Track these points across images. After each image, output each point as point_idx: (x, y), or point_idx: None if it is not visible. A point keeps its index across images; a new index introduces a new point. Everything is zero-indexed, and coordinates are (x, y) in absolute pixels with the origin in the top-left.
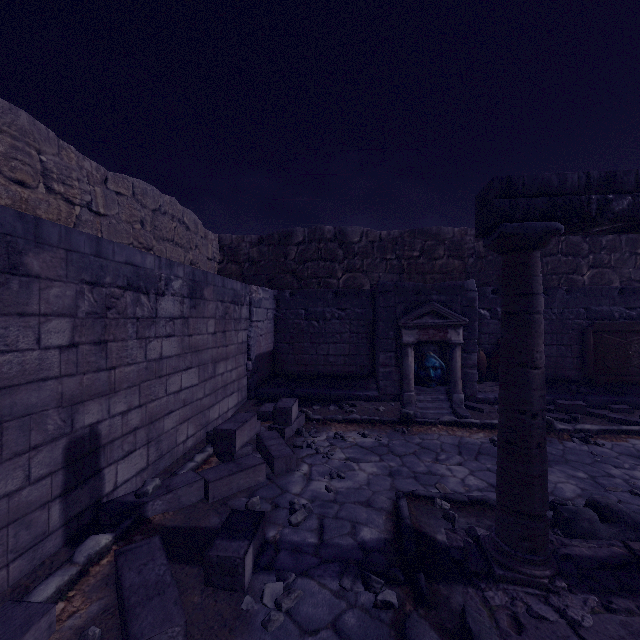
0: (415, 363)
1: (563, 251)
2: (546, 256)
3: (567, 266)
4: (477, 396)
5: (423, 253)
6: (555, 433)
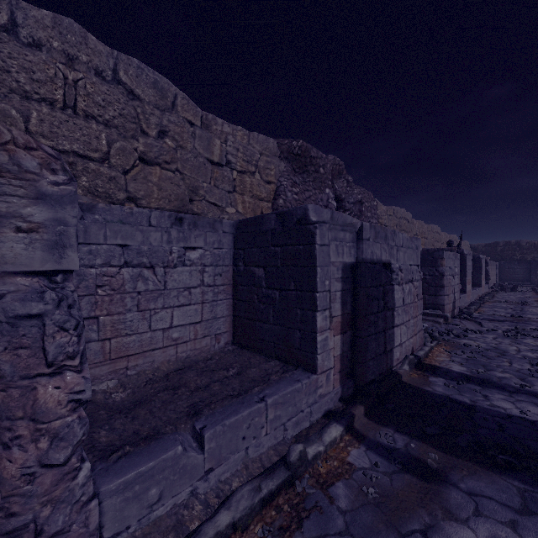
0: None
1: None
2: None
3: None
4: None
5: None
6: None
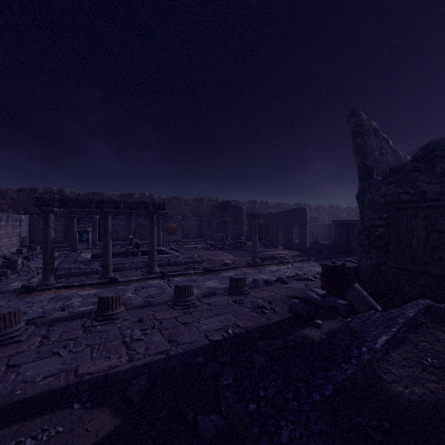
0: (79, 237)
1: None
2: None
3: None
4: (98, 244)
5: None
6: None
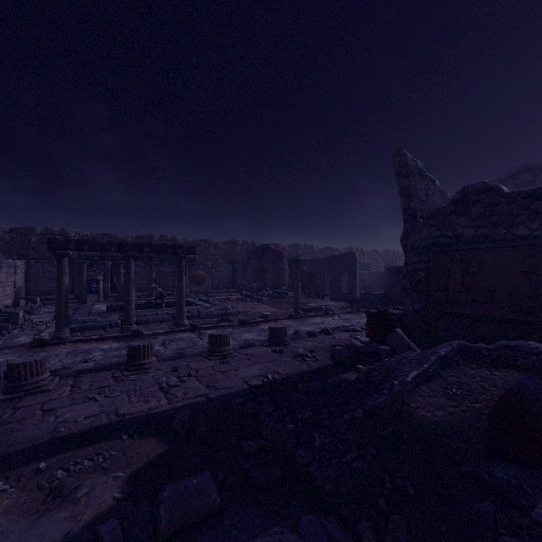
0: (88, 286)
1: None
2: None
3: None
4: (110, 296)
5: None
6: None
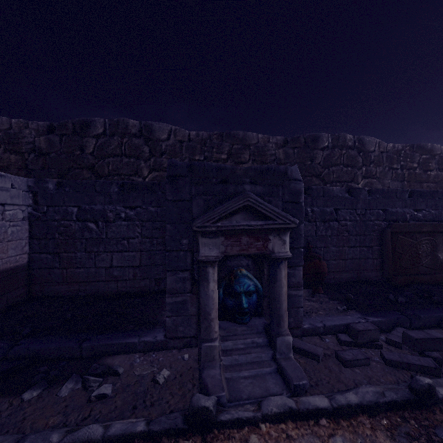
0: (220, 286)
1: (344, 162)
2: (332, 166)
3: (347, 175)
4: (302, 326)
5: (230, 156)
6: (441, 408)
